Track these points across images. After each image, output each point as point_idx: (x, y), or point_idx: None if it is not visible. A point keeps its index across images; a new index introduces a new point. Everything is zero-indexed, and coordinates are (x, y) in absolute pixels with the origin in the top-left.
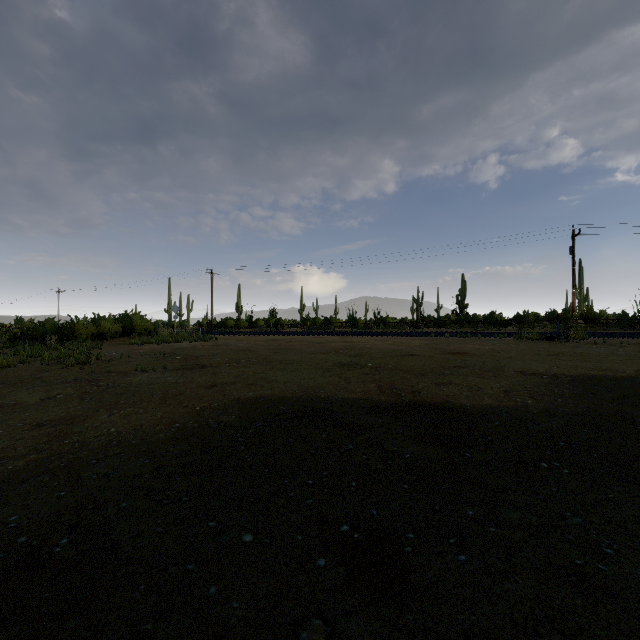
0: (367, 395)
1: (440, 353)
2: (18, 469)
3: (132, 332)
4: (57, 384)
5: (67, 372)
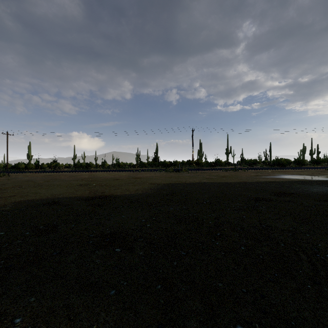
0: (82, 195)
1: (130, 178)
2: None
3: None
4: None
5: None
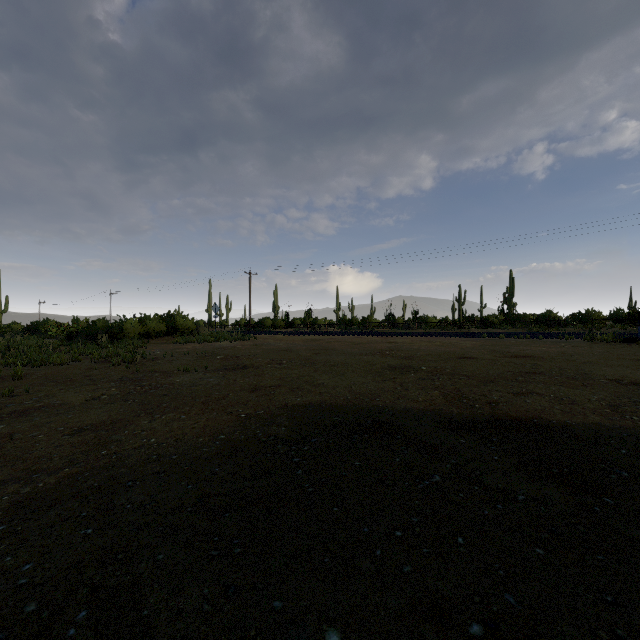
0: (433, 405)
1: (501, 356)
2: (48, 488)
3: (175, 331)
4: (103, 383)
5: (114, 371)
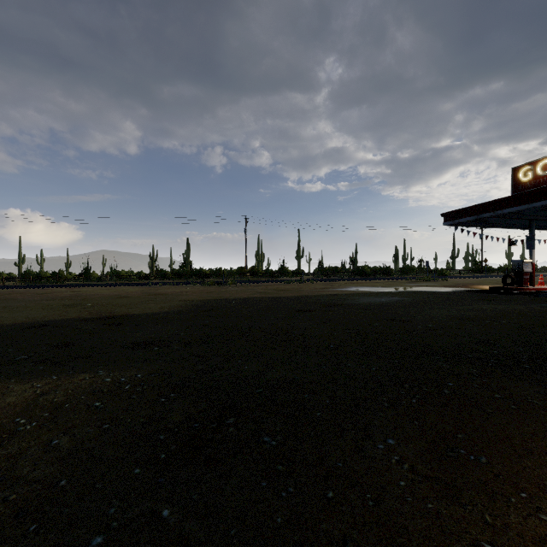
0: (80, 316)
1: (146, 295)
2: None
3: None
4: None
5: None
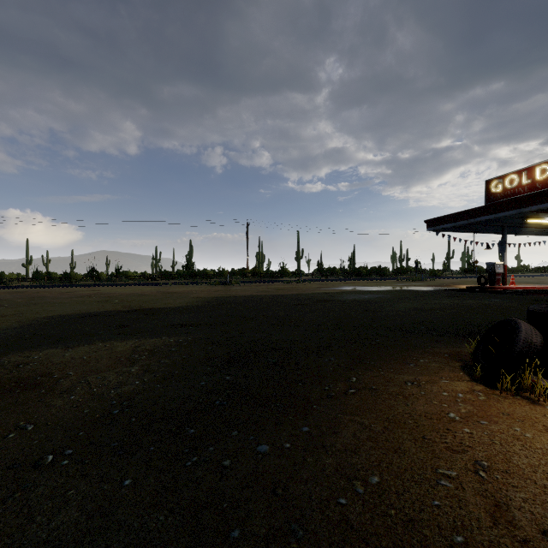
0: (117, 309)
1: (161, 293)
2: None
3: None
4: None
5: None
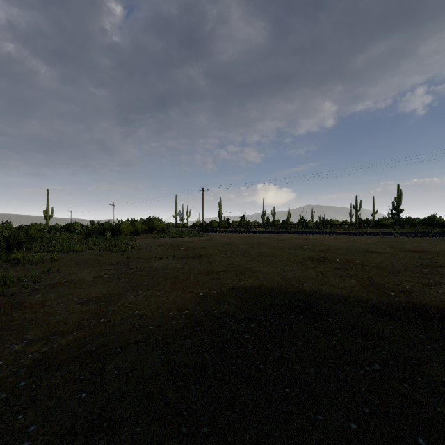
0: (353, 292)
1: (399, 251)
2: (60, 349)
3: (153, 230)
4: (106, 265)
5: (113, 257)
